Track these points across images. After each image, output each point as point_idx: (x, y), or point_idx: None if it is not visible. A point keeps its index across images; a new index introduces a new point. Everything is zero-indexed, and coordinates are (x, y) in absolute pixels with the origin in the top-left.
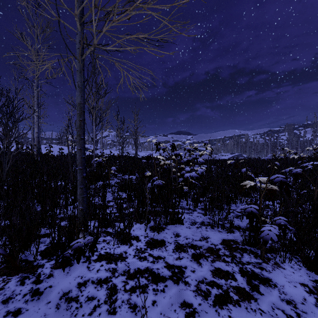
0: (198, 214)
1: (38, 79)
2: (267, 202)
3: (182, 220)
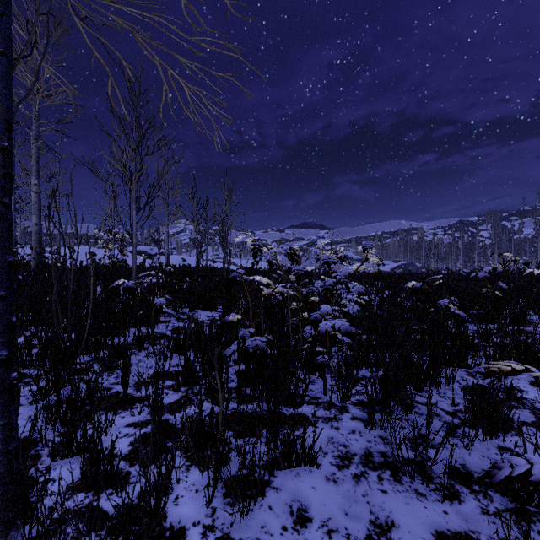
0: (353, 423)
1: (39, 124)
2: (506, 382)
3: (314, 456)
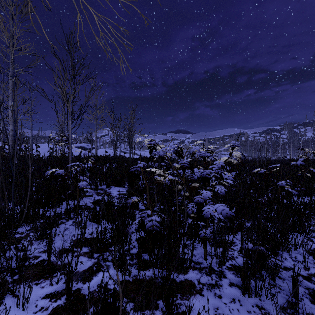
0: (232, 290)
1: (14, 67)
2: None
3: None
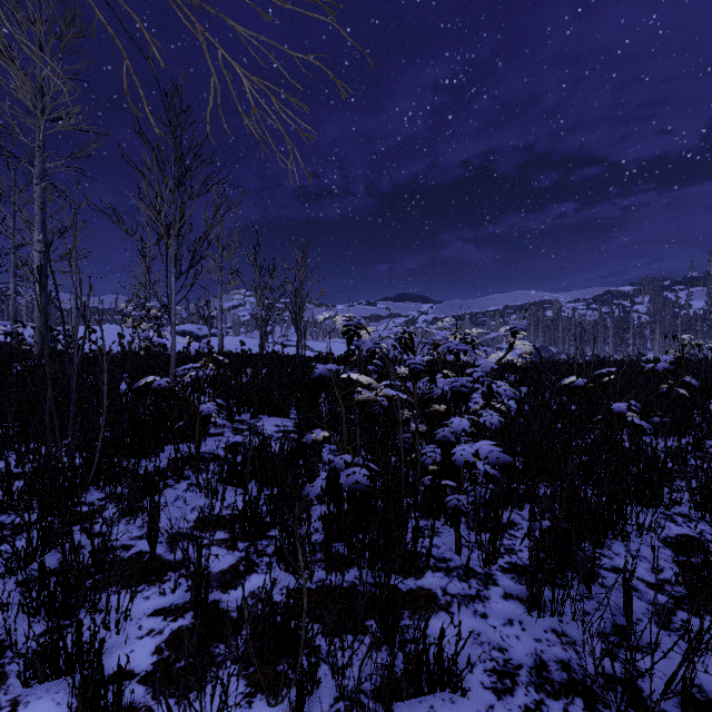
0: (508, 605)
1: (44, 158)
2: None
3: (457, 676)
